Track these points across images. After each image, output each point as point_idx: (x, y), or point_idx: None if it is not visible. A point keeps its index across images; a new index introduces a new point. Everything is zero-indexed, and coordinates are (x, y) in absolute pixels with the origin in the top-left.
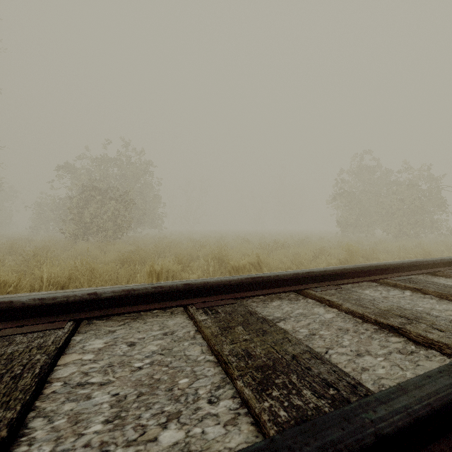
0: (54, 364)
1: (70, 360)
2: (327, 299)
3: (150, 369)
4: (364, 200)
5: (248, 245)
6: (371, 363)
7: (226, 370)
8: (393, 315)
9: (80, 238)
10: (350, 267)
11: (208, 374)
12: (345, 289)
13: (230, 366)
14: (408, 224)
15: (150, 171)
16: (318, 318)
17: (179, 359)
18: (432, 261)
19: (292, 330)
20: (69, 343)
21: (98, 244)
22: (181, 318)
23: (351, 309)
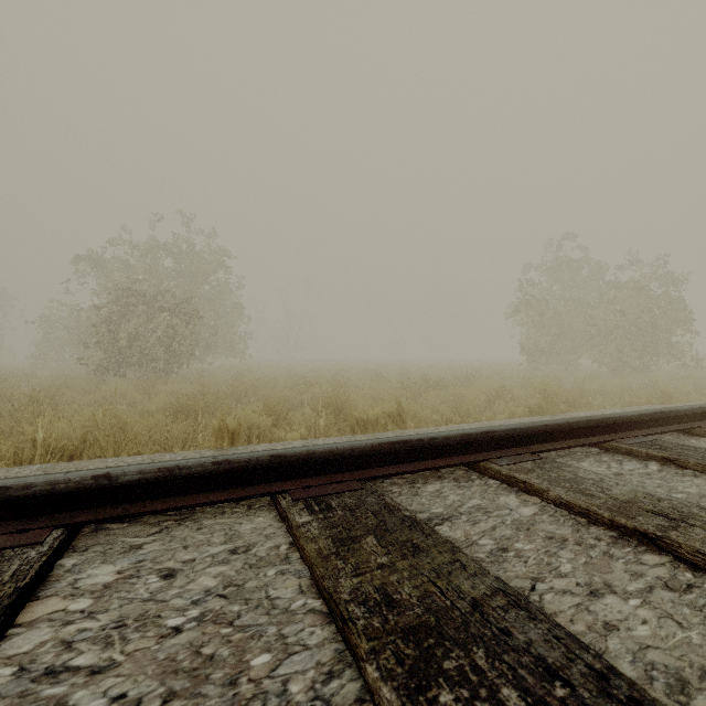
0: (5, 625)
1: (43, 613)
2: (521, 480)
3: (197, 631)
4: (564, 312)
5: (383, 383)
6: (619, 612)
7: (344, 635)
8: (642, 510)
9: (111, 372)
10: (555, 422)
11: (310, 643)
12: (548, 460)
13: (353, 627)
14: (632, 350)
15: (226, 266)
16: (509, 515)
17: (255, 609)
18: (686, 411)
19: (465, 540)
20: (49, 574)
21: (140, 383)
22: (266, 519)
23: (565, 499)
